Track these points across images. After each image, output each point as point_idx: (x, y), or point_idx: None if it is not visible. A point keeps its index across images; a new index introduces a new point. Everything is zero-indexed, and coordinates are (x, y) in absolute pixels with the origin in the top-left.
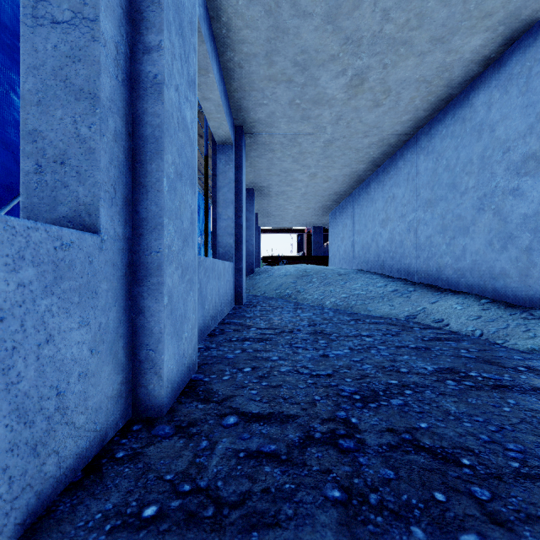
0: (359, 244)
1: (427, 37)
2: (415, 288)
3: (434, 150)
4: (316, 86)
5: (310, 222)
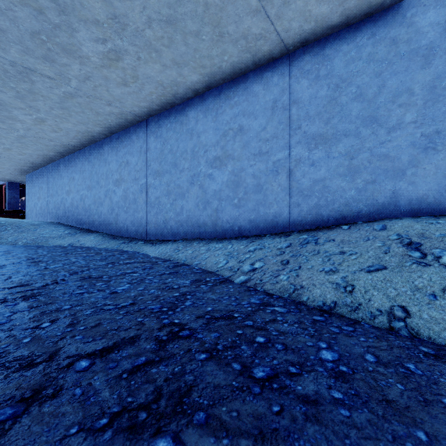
0: (52, 204)
1: (76, 120)
2: (81, 231)
3: (92, 162)
4: (10, 113)
5: (5, 178)
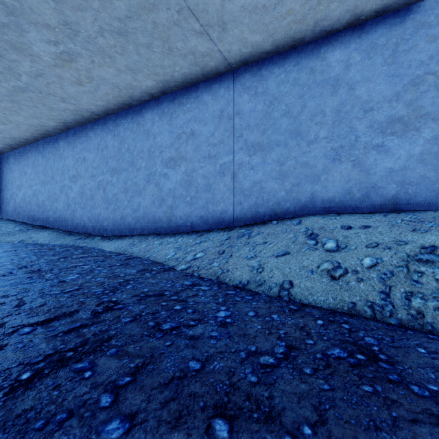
0: (0, 199)
1: (27, 114)
2: (34, 228)
3: (46, 156)
4: None
5: None
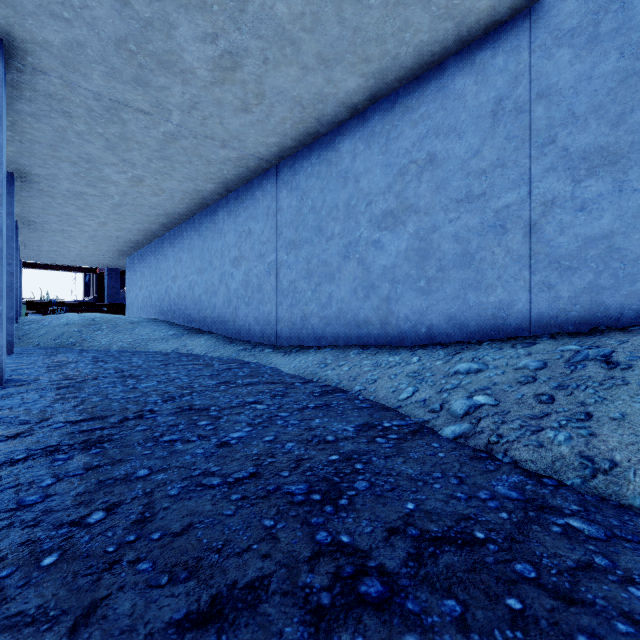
0: (155, 294)
1: (181, 176)
2: (189, 332)
3: (203, 234)
4: (101, 172)
5: (103, 263)
